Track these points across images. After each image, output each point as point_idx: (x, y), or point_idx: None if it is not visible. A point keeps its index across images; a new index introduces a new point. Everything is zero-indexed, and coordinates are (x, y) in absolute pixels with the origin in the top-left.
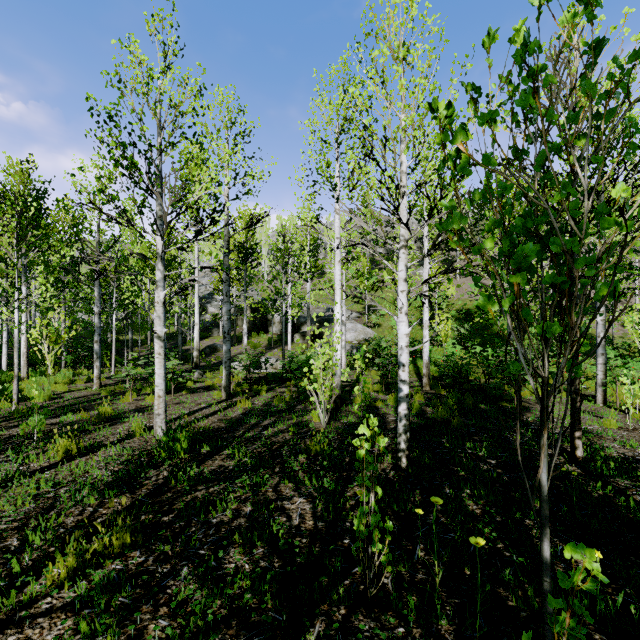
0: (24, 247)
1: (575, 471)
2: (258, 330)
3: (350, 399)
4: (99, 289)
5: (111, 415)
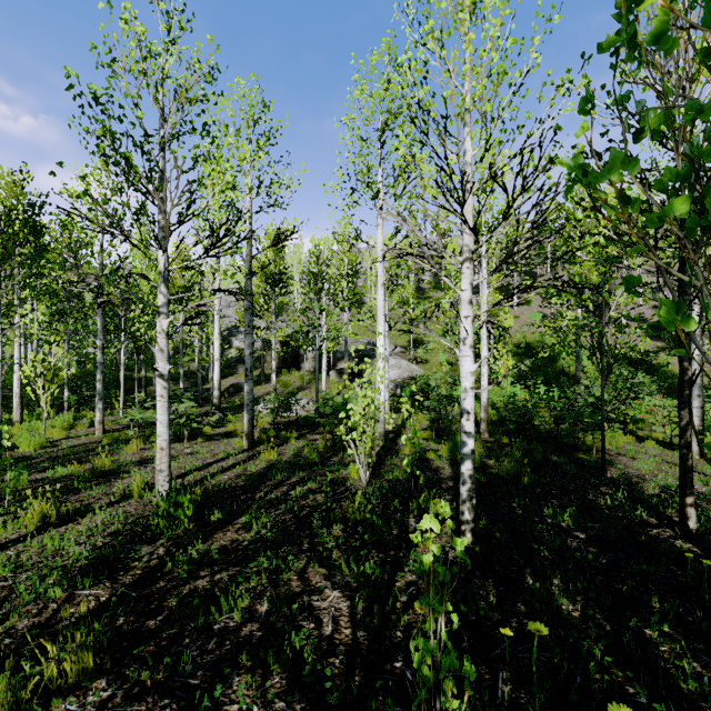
0: (8, 268)
1: (692, 550)
2: (289, 367)
3: (395, 449)
4: (102, 319)
5: (109, 469)
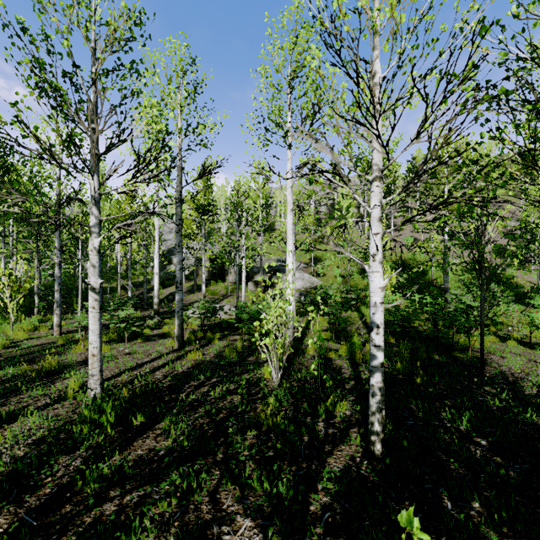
0: None
1: None
2: (216, 279)
3: (302, 349)
4: (59, 240)
5: (54, 369)
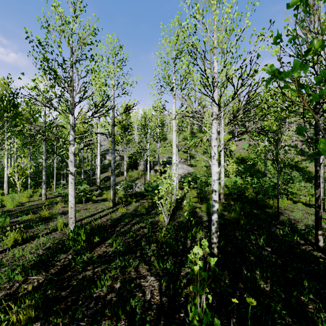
0: (1, 123)
1: (321, 256)
2: (132, 168)
3: (181, 207)
4: (45, 146)
5: (47, 216)
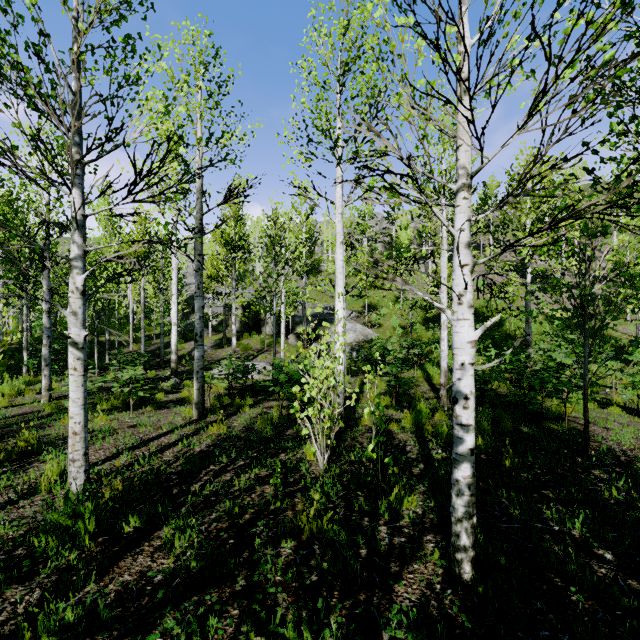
0: None
1: None
2: (250, 330)
3: (355, 419)
4: (48, 282)
5: (32, 448)
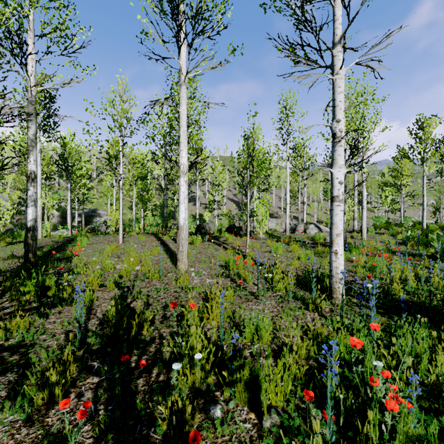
0: None
1: None
2: None
3: None
4: None
5: None
